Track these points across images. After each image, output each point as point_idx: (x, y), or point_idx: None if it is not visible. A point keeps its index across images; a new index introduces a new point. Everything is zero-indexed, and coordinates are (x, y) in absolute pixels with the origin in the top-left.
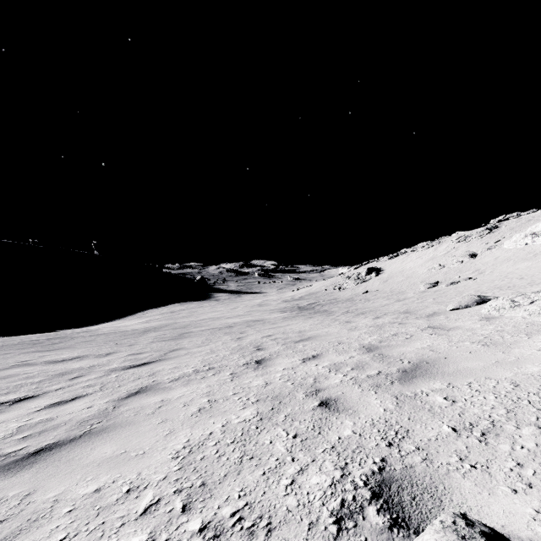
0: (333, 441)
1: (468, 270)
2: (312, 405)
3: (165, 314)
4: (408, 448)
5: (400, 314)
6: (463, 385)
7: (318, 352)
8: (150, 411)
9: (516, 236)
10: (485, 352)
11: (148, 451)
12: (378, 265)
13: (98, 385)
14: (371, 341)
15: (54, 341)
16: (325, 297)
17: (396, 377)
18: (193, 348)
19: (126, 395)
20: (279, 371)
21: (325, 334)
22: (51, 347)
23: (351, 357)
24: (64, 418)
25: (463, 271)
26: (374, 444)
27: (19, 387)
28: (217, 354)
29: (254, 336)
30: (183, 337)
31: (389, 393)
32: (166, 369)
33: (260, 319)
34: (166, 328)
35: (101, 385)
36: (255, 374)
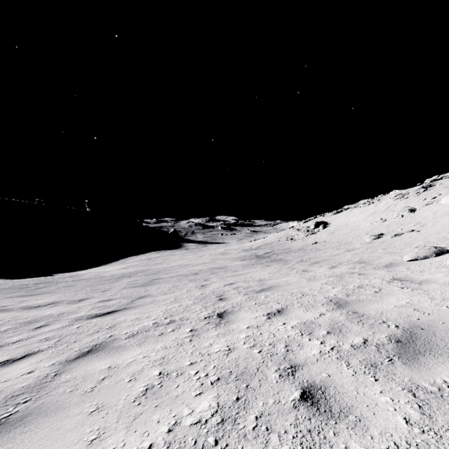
0: None
1: (409, 223)
2: (291, 397)
3: (143, 260)
4: None
5: (355, 263)
6: None
7: (282, 306)
8: (89, 385)
9: None
10: None
11: None
12: (324, 219)
13: (56, 338)
14: (337, 294)
15: (40, 285)
16: (279, 246)
17: (391, 351)
18: (159, 296)
19: (76, 355)
20: (243, 330)
21: (285, 283)
22: (35, 291)
23: (321, 314)
24: None
25: (405, 224)
26: None
27: None
28: (180, 304)
29: (217, 283)
30: (152, 284)
31: (396, 382)
32: (128, 321)
33: (223, 266)
34: (139, 274)
35: (58, 339)
36: (217, 332)
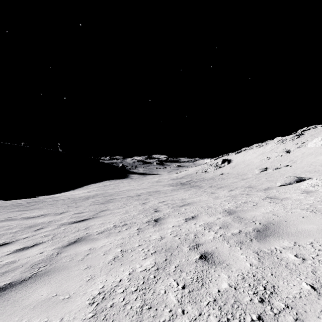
0: (214, 294)
1: (286, 160)
2: (194, 257)
3: (100, 186)
4: (278, 305)
5: (245, 188)
6: (307, 245)
7: (195, 214)
8: (80, 257)
9: (316, 139)
10: (314, 217)
11: (72, 296)
12: (228, 157)
13: (51, 235)
14: (230, 207)
15: (31, 204)
16: (197, 177)
17: (253, 235)
18: (115, 210)
19: (67, 243)
20: (170, 228)
21: (198, 201)
22: (28, 207)
23: (218, 218)
24: (23, 261)
25: (282, 161)
26: (248, 299)
27: (1, 236)
28: (130, 214)
29: (153, 201)
30: (109, 202)
31: (251, 249)
32: (96, 224)
33: (157, 190)
34: (99, 196)
35: (53, 236)
36: (154, 229)
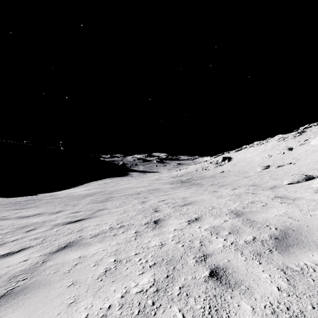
0: None
1: (288, 158)
2: (203, 274)
3: (100, 184)
4: None
5: (249, 186)
6: None
7: (198, 215)
8: (67, 269)
9: None
10: None
11: None
12: (229, 155)
13: (41, 237)
14: (236, 207)
15: (29, 202)
16: (197, 174)
17: (271, 245)
18: (112, 209)
19: (56, 249)
20: (171, 232)
21: (200, 200)
22: (25, 206)
23: (225, 220)
24: (2, 272)
25: (285, 159)
26: None
27: None
28: (128, 214)
29: (153, 200)
30: (107, 200)
31: (273, 264)
32: (91, 226)
33: (157, 188)
34: (98, 194)
35: (43, 238)
36: (153, 233)
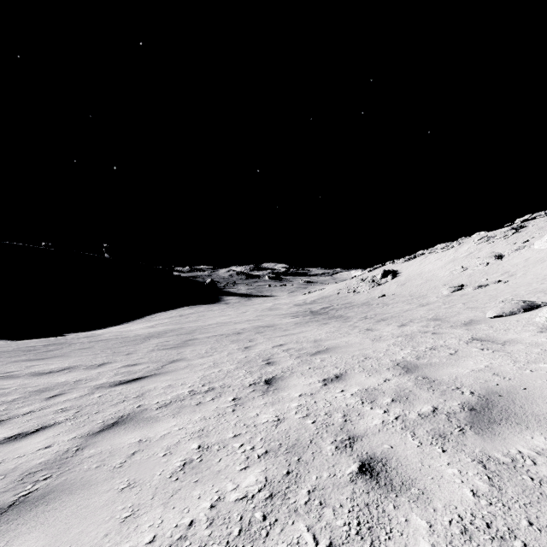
0: None
1: (496, 272)
2: (348, 470)
3: (173, 317)
4: None
5: (428, 321)
6: None
7: (341, 371)
8: (118, 461)
9: None
10: None
11: None
12: (394, 267)
13: (74, 408)
14: (405, 357)
15: (50, 347)
16: (339, 300)
17: (464, 420)
18: (194, 359)
19: (100, 427)
20: (294, 398)
21: (345, 344)
22: (45, 354)
23: (386, 379)
24: (8, 466)
25: (490, 274)
26: None
27: None
28: (220, 369)
29: (264, 345)
30: (186, 345)
31: (466, 453)
32: (159, 389)
33: (271, 324)
34: (170, 334)
35: (77, 410)
36: (264, 401)
